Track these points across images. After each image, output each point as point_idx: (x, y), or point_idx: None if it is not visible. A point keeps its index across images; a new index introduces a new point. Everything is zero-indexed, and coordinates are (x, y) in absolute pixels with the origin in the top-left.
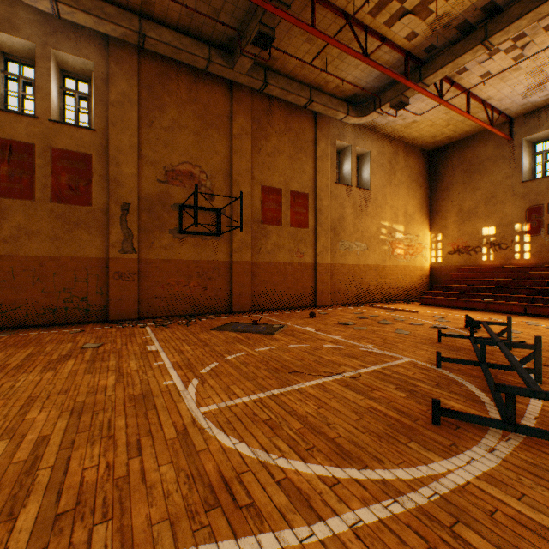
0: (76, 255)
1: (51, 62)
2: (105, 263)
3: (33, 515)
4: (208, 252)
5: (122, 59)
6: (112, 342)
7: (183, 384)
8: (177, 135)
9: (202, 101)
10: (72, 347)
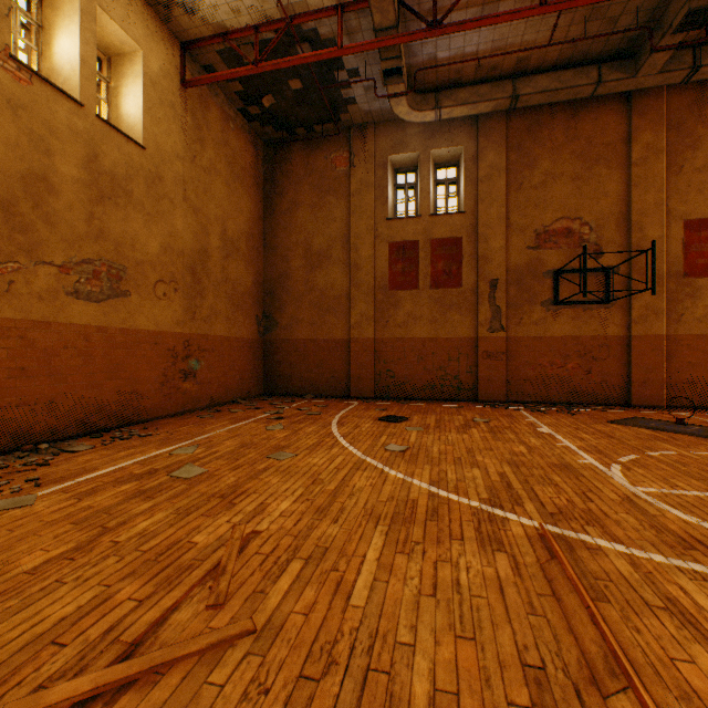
0: (449, 335)
1: (429, 163)
2: (473, 343)
3: (532, 508)
4: (591, 325)
5: (489, 130)
6: (496, 420)
7: (602, 465)
8: (549, 189)
9: (583, 135)
10: (464, 419)
